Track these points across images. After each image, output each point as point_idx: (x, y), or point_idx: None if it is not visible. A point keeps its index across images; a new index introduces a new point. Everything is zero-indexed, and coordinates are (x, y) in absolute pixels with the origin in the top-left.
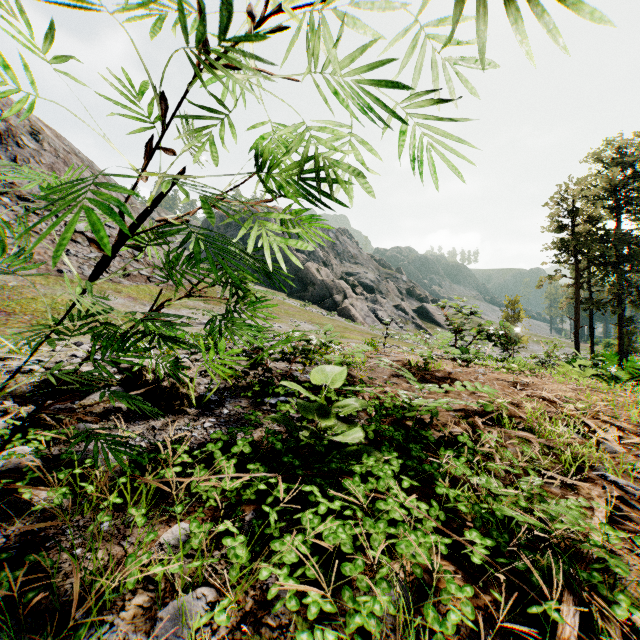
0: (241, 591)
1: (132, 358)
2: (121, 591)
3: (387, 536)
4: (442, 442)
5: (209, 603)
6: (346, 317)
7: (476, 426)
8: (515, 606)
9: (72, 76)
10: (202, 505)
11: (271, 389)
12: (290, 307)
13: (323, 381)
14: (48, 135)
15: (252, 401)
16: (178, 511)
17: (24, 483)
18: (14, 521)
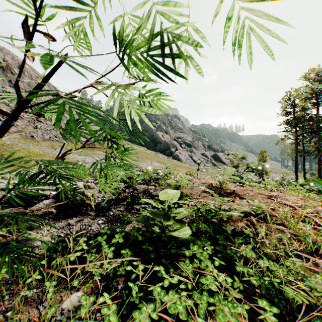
0: None
1: (64, 182)
2: None
3: None
4: (234, 232)
5: None
6: (177, 159)
7: (252, 222)
8: None
9: None
10: (92, 277)
11: (137, 200)
12: (148, 154)
13: (166, 198)
14: (27, 68)
15: (126, 207)
16: (75, 284)
17: None
18: None
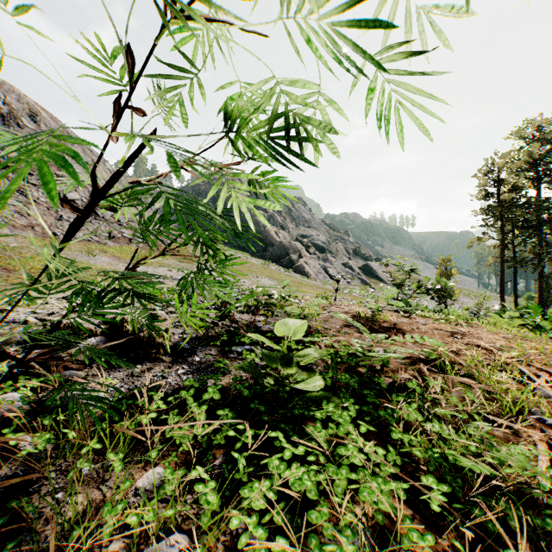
0: (212, 536)
1: (115, 310)
2: (98, 538)
3: (347, 479)
4: (392, 387)
5: (182, 550)
6: (301, 273)
7: (421, 372)
8: (472, 550)
9: (45, 37)
10: (176, 449)
11: (237, 339)
12: (252, 265)
13: (285, 333)
14: (44, 117)
15: (221, 349)
16: (153, 456)
17: (11, 429)
18: (1, 465)
